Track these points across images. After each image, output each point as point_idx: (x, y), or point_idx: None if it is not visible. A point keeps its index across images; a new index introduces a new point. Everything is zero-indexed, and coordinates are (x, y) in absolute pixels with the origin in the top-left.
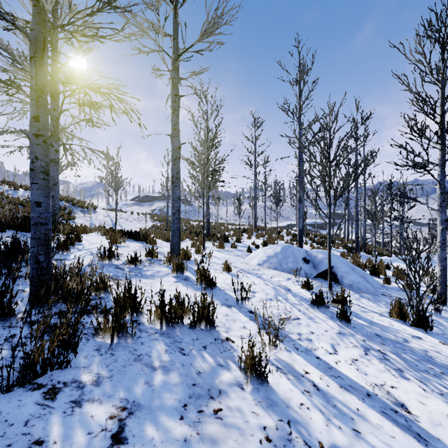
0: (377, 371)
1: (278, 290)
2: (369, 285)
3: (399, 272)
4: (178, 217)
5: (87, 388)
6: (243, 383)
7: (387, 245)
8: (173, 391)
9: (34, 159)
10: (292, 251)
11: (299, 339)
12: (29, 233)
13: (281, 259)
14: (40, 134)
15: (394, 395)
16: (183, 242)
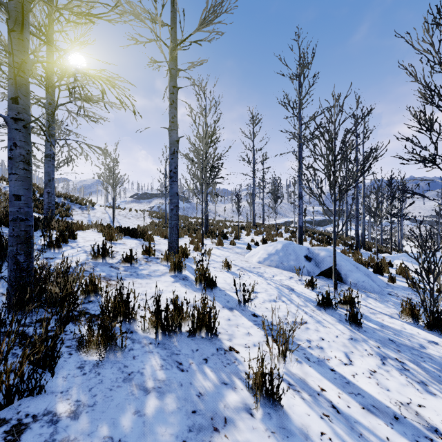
0: (399, 385)
1: (282, 290)
2: (375, 284)
3: (403, 270)
4: (176, 213)
5: (61, 423)
6: (251, 407)
7: (384, 242)
8: (169, 422)
9: (13, 146)
10: (293, 249)
11: (310, 346)
12: None
13: (282, 257)
14: (19, 117)
15: (424, 417)
16: (181, 239)
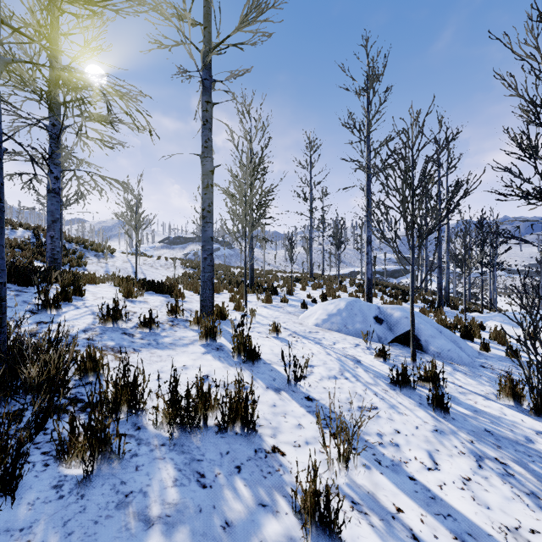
0: (503, 499)
1: (345, 363)
2: (464, 354)
3: (498, 335)
4: (211, 263)
5: None
6: None
7: (472, 297)
8: None
9: None
10: (360, 308)
11: (381, 443)
12: (15, 284)
13: (346, 318)
14: None
15: None
16: (220, 295)
